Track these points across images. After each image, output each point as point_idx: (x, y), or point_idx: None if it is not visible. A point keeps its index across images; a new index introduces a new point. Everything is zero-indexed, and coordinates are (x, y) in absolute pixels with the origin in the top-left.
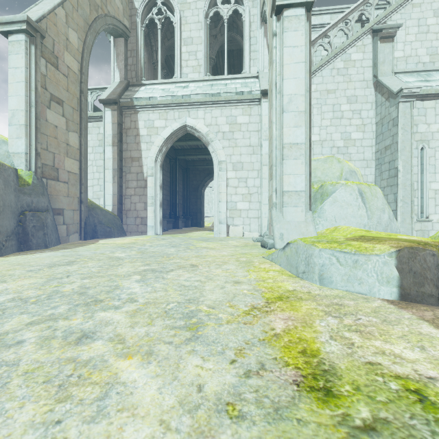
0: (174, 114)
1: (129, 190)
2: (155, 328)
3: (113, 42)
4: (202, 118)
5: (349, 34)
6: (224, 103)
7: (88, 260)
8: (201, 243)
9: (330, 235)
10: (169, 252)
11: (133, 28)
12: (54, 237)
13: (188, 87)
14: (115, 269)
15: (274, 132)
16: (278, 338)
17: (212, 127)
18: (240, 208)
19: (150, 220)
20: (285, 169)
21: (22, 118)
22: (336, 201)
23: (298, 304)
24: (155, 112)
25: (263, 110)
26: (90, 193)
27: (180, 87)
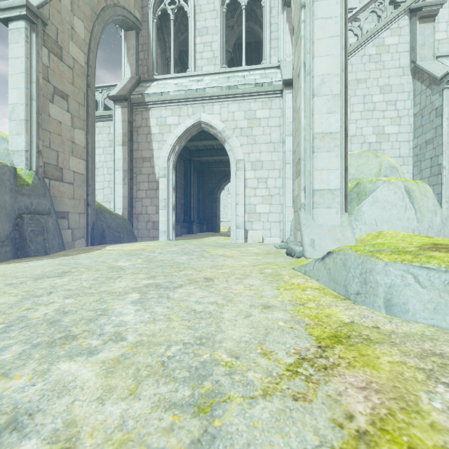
0: (188, 110)
1: (140, 192)
2: (139, 405)
3: (124, 35)
4: (218, 113)
5: (382, 16)
6: (242, 97)
7: (84, 270)
8: (217, 249)
9: (388, 242)
10: (180, 261)
11: (144, 20)
12: (56, 243)
13: (203, 80)
14: (111, 284)
15: (303, 121)
16: (371, 447)
17: (229, 123)
18: (259, 212)
19: (162, 224)
20: (315, 164)
21: (22, 112)
22: (377, 201)
23: (369, 351)
24: (167, 109)
25: (286, 103)
26: (101, 196)
27: (194, 81)
